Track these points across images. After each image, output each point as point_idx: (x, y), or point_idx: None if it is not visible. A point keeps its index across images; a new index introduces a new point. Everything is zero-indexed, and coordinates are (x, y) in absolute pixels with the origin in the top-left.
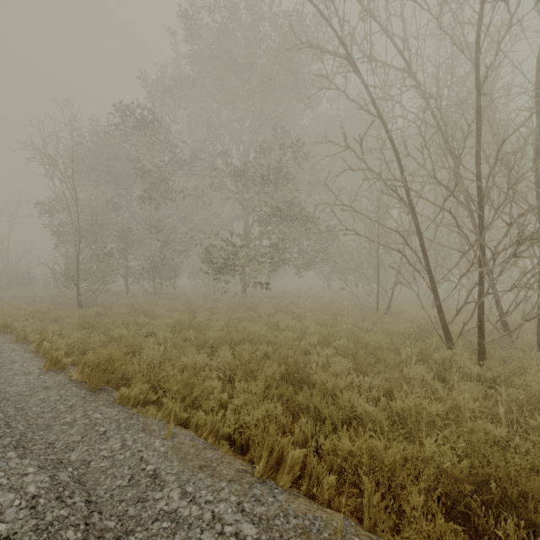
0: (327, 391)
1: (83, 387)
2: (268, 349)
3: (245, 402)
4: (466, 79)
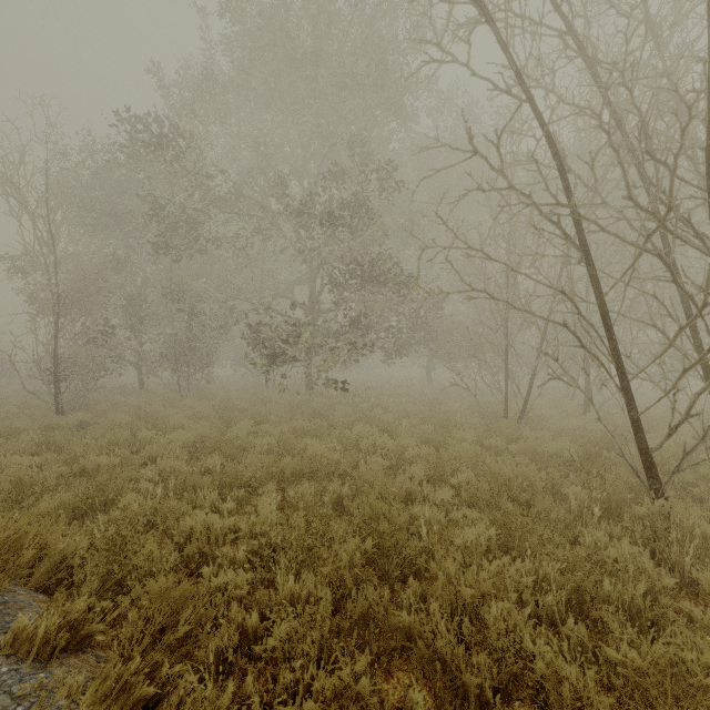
0: (460, 602)
1: None
2: (343, 491)
3: (291, 636)
4: (647, 64)
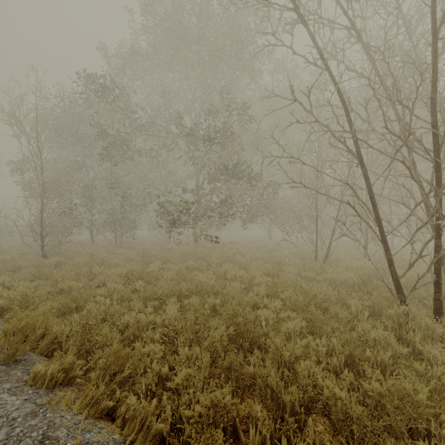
0: (283, 360)
1: None
2: (216, 302)
3: (187, 378)
4: (401, 44)
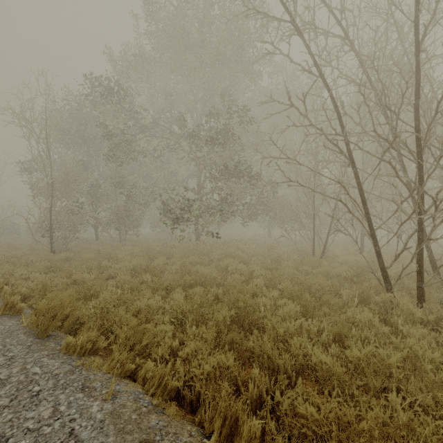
0: (278, 336)
1: (32, 334)
2: (218, 291)
3: (195, 349)
4: (393, 50)
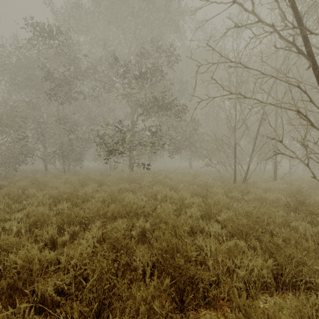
0: None
1: None
2: (146, 226)
3: None
4: None
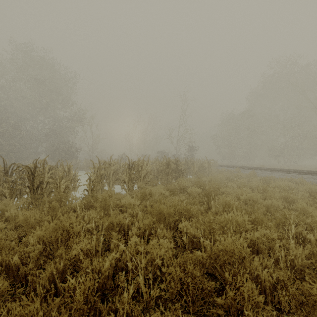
0: None
1: None
2: None
3: None
4: None
